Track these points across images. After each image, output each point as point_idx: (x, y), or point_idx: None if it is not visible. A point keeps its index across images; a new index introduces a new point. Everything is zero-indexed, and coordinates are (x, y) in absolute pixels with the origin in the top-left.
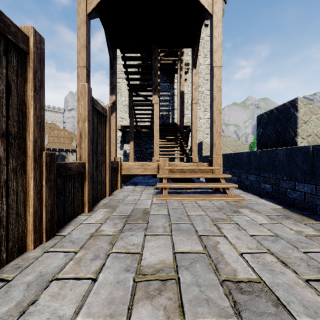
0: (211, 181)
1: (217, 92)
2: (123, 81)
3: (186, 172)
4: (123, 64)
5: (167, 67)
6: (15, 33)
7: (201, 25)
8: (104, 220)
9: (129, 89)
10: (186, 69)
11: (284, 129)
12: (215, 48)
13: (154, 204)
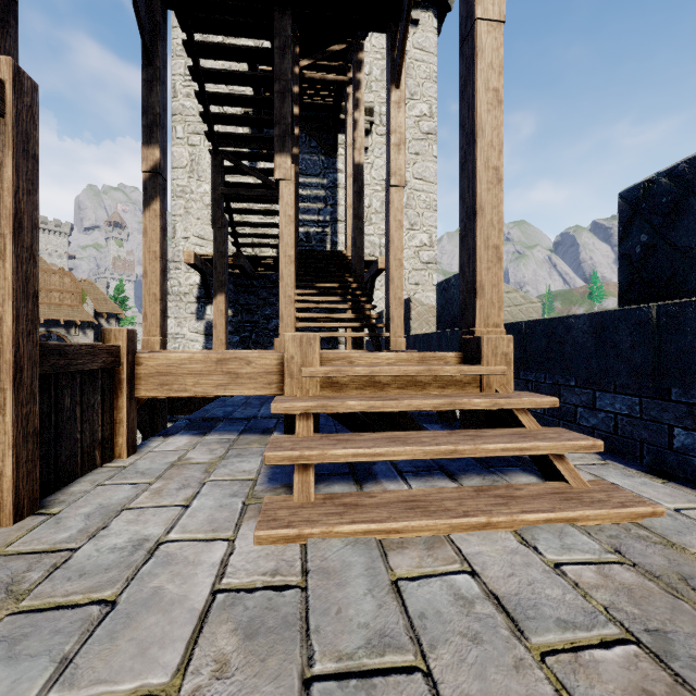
0: (472, 416)
1: (488, 109)
2: (205, 142)
3: (388, 387)
4: (190, 67)
5: (319, 114)
6: None
7: None
8: None
9: (213, 147)
10: (366, 124)
11: None
12: None
13: (232, 593)
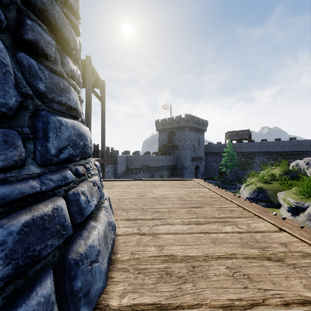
0: None
1: None
2: None
3: None
4: None
5: None
6: None
7: None
8: None
9: None
10: None
11: None
12: None
13: None
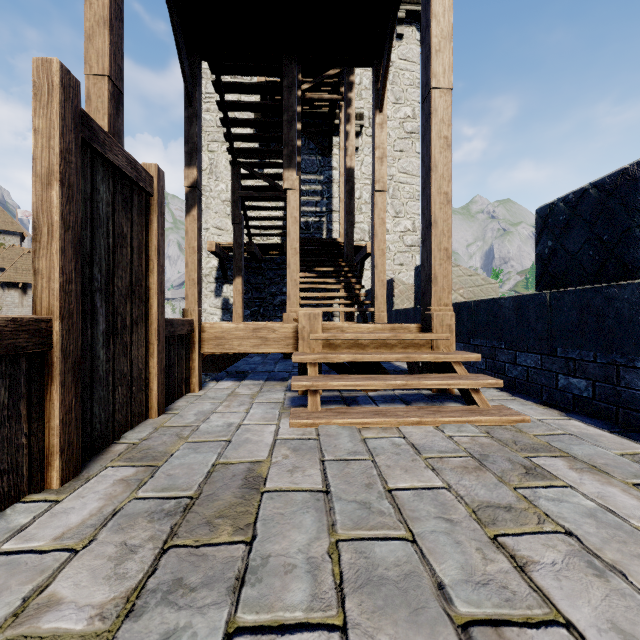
0: (427, 368)
1: (440, 151)
2: (221, 148)
3: (367, 348)
4: (217, 101)
5: (317, 120)
6: None
7: (397, 8)
8: (101, 523)
9: (233, 160)
10: (357, 127)
11: (624, 234)
12: (435, 42)
13: (283, 441)
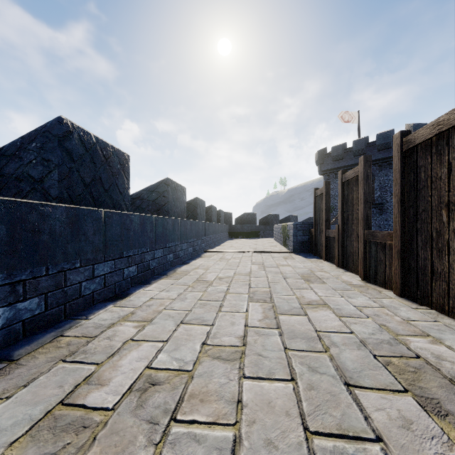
0: None
1: None
2: None
3: None
4: None
5: None
6: (449, 119)
7: None
8: None
9: None
10: None
11: None
12: None
13: None
